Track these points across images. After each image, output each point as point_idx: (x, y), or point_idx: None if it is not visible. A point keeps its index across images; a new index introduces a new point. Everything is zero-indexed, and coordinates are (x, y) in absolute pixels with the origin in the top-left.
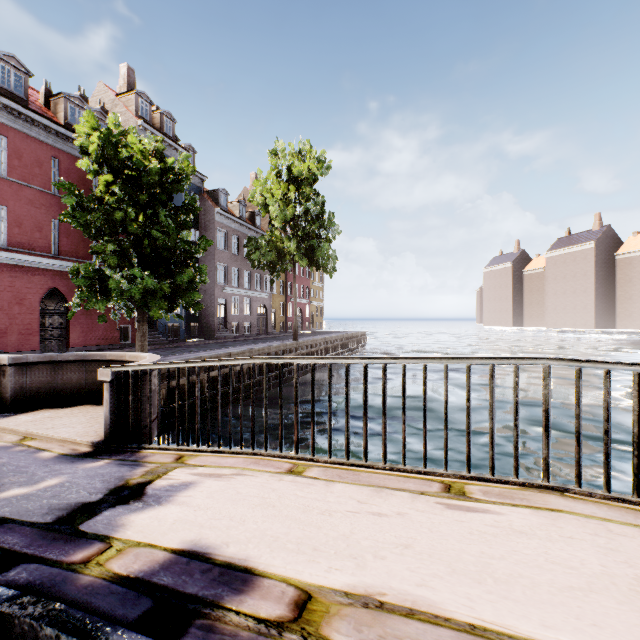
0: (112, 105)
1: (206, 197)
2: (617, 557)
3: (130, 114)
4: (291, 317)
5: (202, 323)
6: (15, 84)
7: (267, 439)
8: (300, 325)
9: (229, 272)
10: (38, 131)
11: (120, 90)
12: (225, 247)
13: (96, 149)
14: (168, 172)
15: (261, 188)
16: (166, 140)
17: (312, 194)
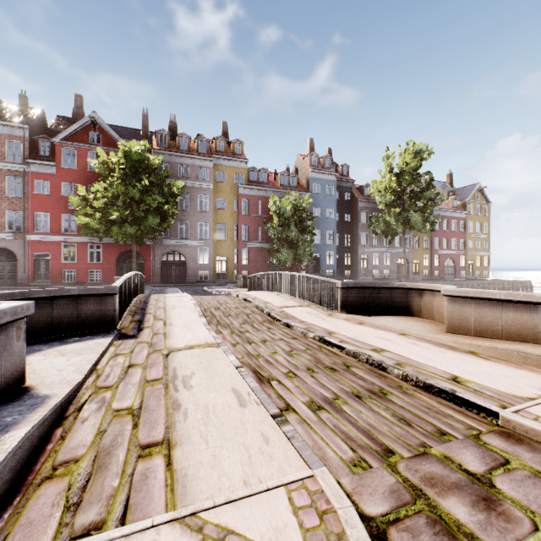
0: (301, 164)
1: (354, 192)
2: (264, 294)
3: (307, 167)
4: (438, 266)
5: (351, 270)
6: (264, 178)
7: (260, 288)
8: (452, 273)
9: (370, 237)
10: (270, 194)
11: (307, 152)
12: (367, 221)
13: (272, 208)
14: (299, 206)
15: (376, 184)
16: (324, 172)
17: (415, 177)
